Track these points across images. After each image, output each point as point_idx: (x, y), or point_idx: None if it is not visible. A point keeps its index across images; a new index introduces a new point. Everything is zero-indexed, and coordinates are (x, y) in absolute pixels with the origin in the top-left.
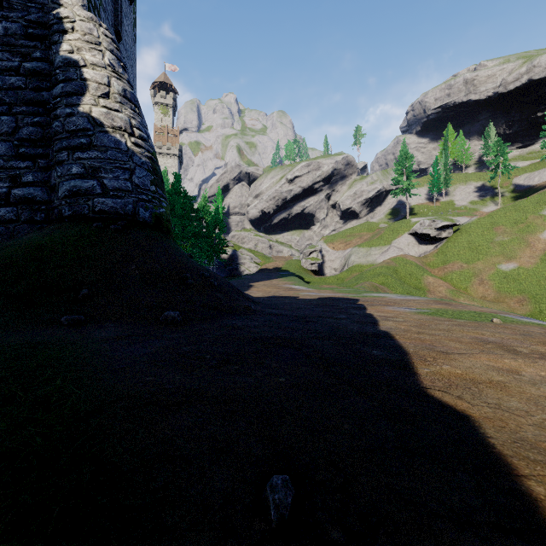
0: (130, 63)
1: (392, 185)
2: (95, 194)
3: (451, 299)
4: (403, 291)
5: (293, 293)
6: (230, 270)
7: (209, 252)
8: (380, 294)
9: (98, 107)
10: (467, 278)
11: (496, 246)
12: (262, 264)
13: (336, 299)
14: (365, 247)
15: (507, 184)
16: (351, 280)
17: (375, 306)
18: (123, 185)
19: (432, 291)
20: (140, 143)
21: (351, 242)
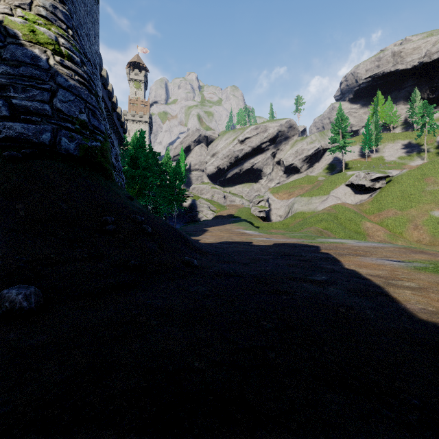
0: (90, 19)
1: (330, 143)
2: (1, 116)
3: (390, 242)
4: (346, 235)
5: (246, 239)
6: (190, 216)
7: (170, 200)
8: (335, 240)
9: (14, 18)
10: (401, 223)
11: (428, 194)
12: (217, 212)
13: (293, 245)
14: (306, 197)
15: (431, 141)
16: (295, 225)
17: (347, 257)
18: (39, 108)
19: (371, 235)
20: (68, 65)
21: (294, 193)
